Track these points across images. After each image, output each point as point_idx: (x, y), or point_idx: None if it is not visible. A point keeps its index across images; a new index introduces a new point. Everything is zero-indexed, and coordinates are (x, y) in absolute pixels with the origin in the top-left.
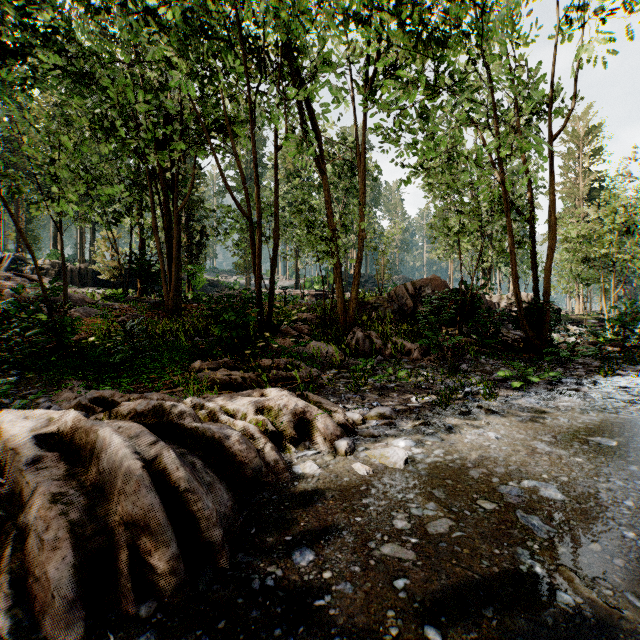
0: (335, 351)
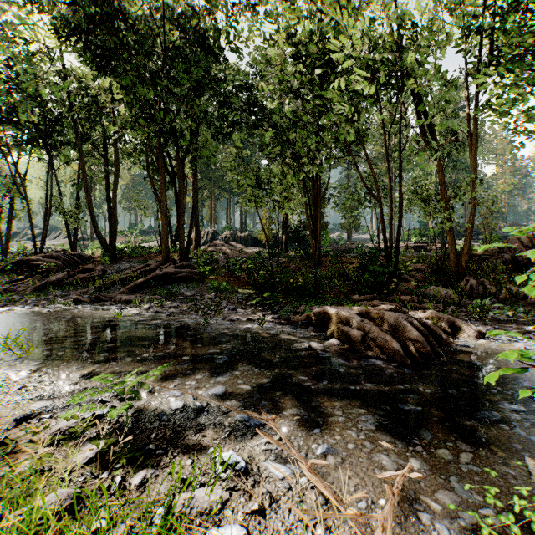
0: (453, 293)
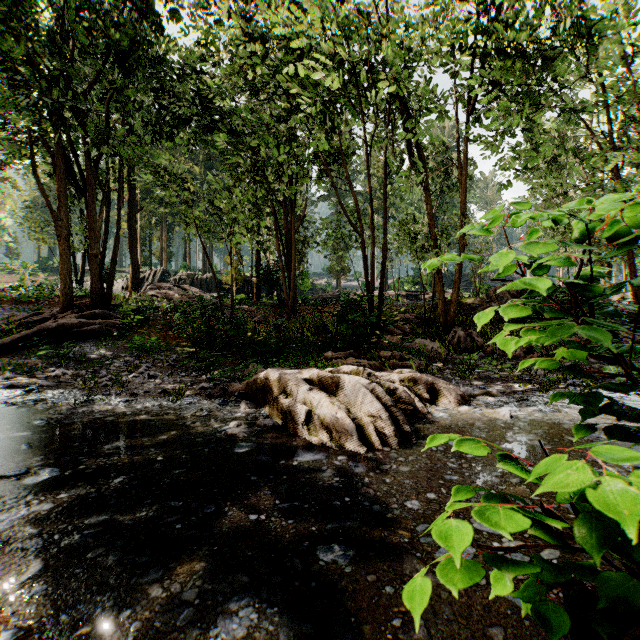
0: (440, 347)
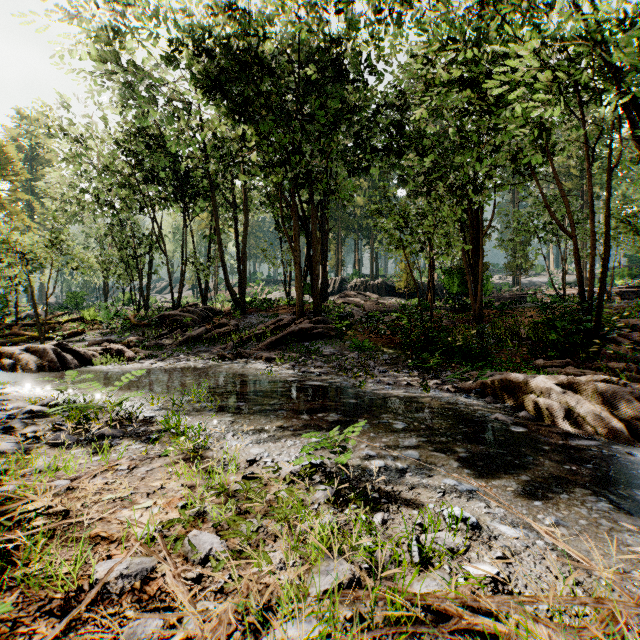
0: None
